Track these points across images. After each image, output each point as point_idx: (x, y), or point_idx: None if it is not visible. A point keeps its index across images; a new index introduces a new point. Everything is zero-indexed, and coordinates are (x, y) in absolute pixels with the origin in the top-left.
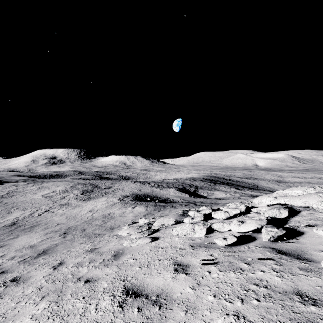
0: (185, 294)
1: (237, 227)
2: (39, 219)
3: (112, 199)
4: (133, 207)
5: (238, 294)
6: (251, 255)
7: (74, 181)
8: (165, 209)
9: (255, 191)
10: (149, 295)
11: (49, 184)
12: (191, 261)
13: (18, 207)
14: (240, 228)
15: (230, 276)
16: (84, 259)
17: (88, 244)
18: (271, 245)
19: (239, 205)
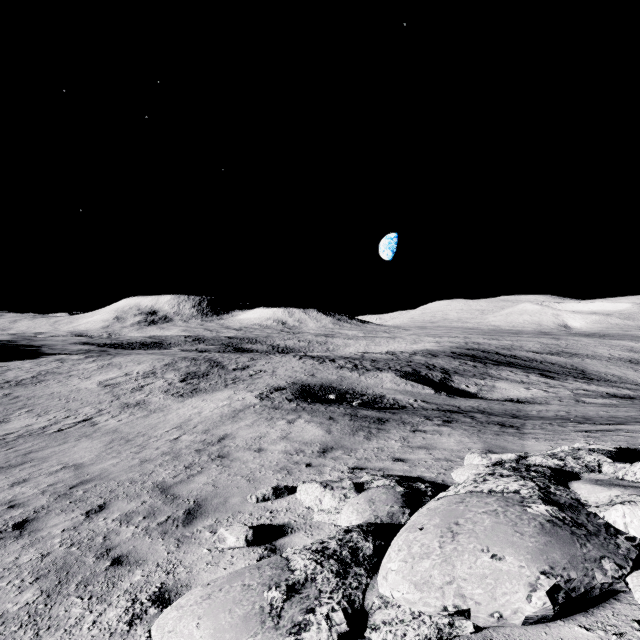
0: None
1: None
2: (44, 443)
3: (243, 395)
4: (292, 420)
5: None
6: None
7: (178, 354)
8: (384, 431)
9: (598, 383)
10: None
11: (124, 359)
12: None
13: (33, 408)
14: None
15: None
16: None
17: None
18: None
19: None
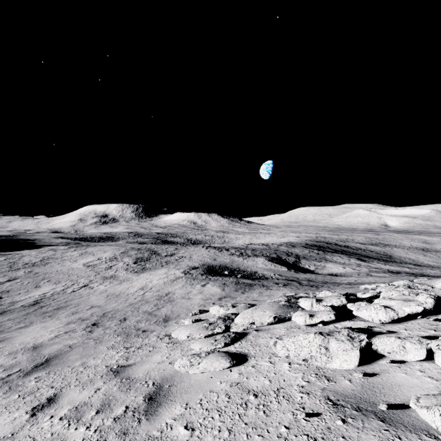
0: None
1: None
2: (71, 297)
3: (174, 271)
4: (204, 285)
5: None
6: None
7: (127, 245)
8: (252, 290)
9: (391, 264)
10: None
11: (94, 249)
12: None
13: (50, 279)
14: None
15: None
16: (94, 394)
17: (119, 350)
18: None
19: (407, 292)
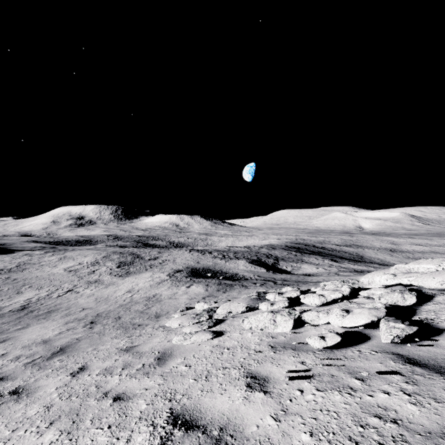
0: (264, 428)
1: (341, 320)
2: (59, 301)
3: (159, 275)
4: (188, 286)
5: (350, 433)
6: (365, 365)
7: (108, 249)
8: (232, 289)
9: (359, 264)
10: (208, 428)
11: (74, 253)
12: (272, 372)
13: (31, 285)
14: (346, 322)
15: (335, 399)
16: (115, 362)
17: (123, 338)
18: (395, 349)
19: (341, 285)
